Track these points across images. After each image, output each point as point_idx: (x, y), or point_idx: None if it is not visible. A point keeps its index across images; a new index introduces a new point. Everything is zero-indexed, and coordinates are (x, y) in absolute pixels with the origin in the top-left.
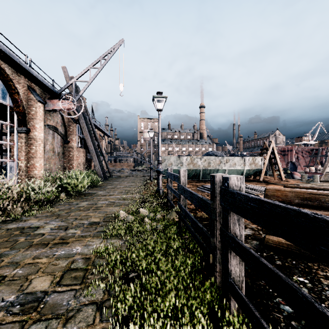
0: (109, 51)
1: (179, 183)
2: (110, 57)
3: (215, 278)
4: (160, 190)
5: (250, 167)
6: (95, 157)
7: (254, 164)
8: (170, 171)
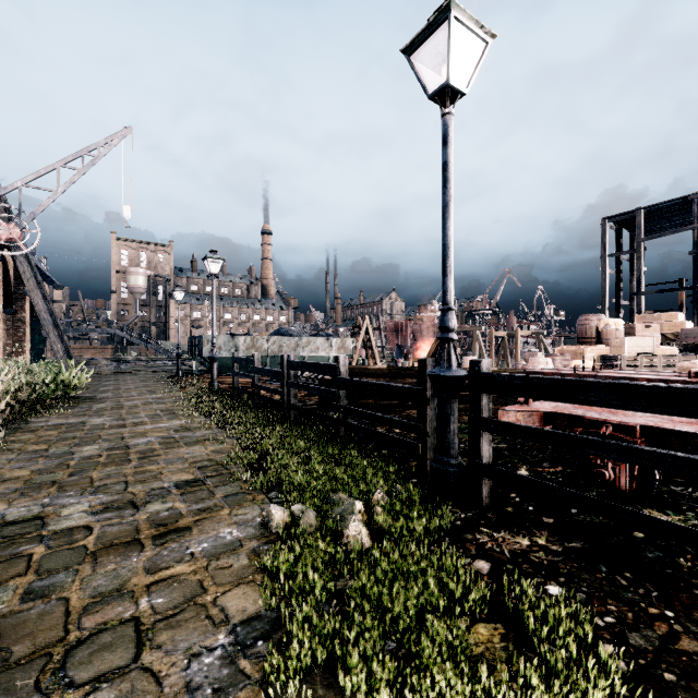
0: (102, 142)
1: (253, 366)
2: (105, 154)
3: (284, 412)
4: (215, 383)
5: (338, 352)
6: (56, 334)
7: (344, 349)
8: (237, 356)
